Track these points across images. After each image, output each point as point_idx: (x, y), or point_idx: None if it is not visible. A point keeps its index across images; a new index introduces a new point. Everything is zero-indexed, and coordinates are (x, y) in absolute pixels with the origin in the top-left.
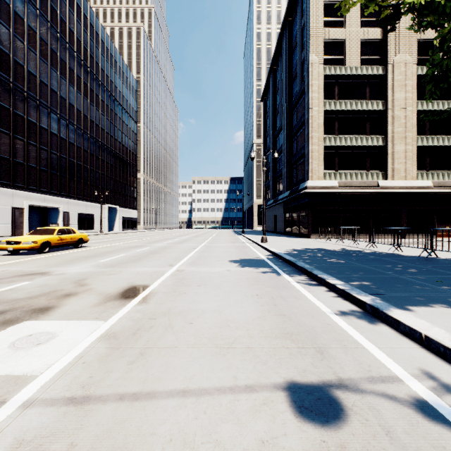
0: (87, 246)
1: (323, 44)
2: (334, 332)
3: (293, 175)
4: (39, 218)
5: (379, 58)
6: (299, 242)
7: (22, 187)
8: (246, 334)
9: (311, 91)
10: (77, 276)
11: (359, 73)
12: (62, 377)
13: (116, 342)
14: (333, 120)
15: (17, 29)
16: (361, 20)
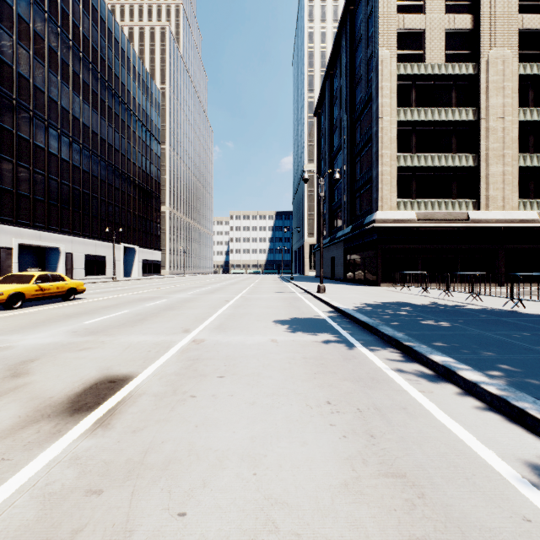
0: (82, 299)
1: (396, 35)
2: None
3: (356, 205)
4: (34, 260)
5: (469, 54)
6: (367, 291)
7: (11, 220)
8: None
9: (381, 96)
10: (26, 353)
11: (442, 73)
12: None
13: None
14: (409, 133)
15: (4, 18)
16: (445, 3)
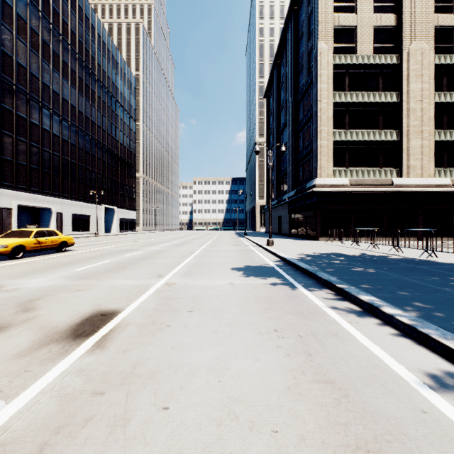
0: (72, 250)
1: (332, 31)
2: (451, 444)
3: (299, 173)
4: (30, 219)
5: (393, 47)
6: (308, 245)
7: (11, 185)
8: (272, 449)
9: (320, 82)
10: (32, 294)
11: (371, 62)
12: None
13: None
14: (343, 113)
15: (5, 17)
16: (373, 5)
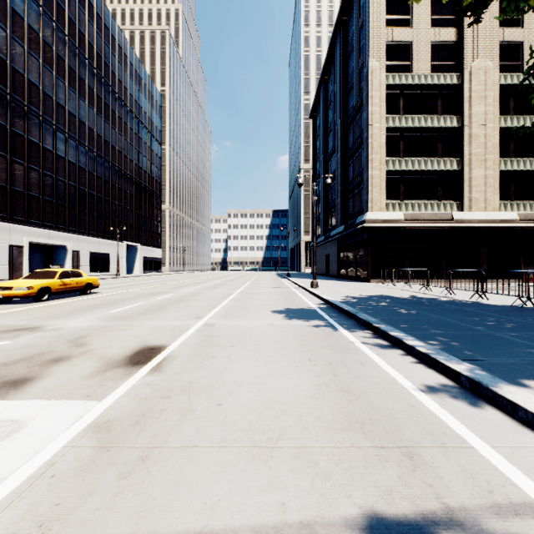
0: (97, 293)
1: (385, 47)
2: (423, 420)
3: (349, 206)
4: (42, 258)
5: (453, 65)
6: (356, 287)
7: (22, 220)
8: (297, 423)
9: (371, 105)
10: (76, 332)
11: (428, 82)
12: (12, 505)
13: (108, 437)
14: (398, 139)
15: (16, 30)
16: (431, 18)
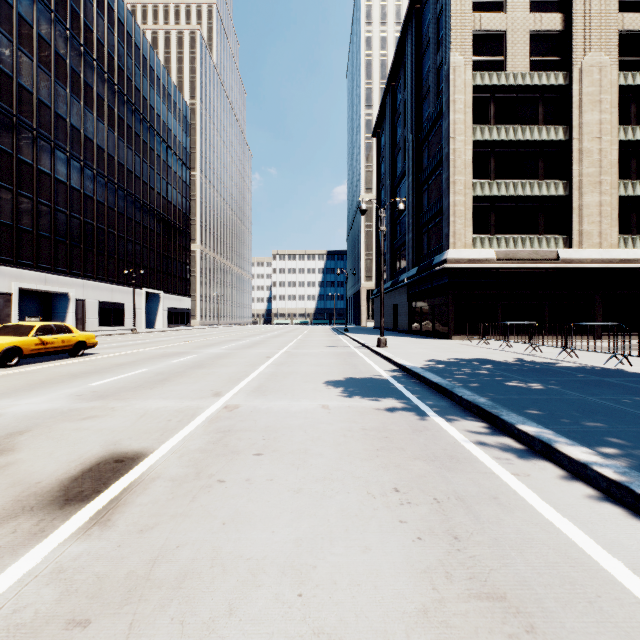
0: (93, 354)
1: (471, 38)
2: None
3: (423, 243)
4: (38, 308)
5: (558, 60)
6: (437, 346)
7: (10, 261)
8: None
9: (454, 111)
10: (14, 423)
11: (527, 83)
12: None
13: None
14: (487, 156)
15: (2, 19)
16: (530, 0)
